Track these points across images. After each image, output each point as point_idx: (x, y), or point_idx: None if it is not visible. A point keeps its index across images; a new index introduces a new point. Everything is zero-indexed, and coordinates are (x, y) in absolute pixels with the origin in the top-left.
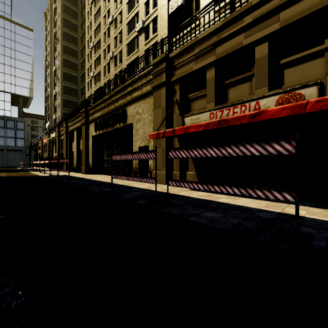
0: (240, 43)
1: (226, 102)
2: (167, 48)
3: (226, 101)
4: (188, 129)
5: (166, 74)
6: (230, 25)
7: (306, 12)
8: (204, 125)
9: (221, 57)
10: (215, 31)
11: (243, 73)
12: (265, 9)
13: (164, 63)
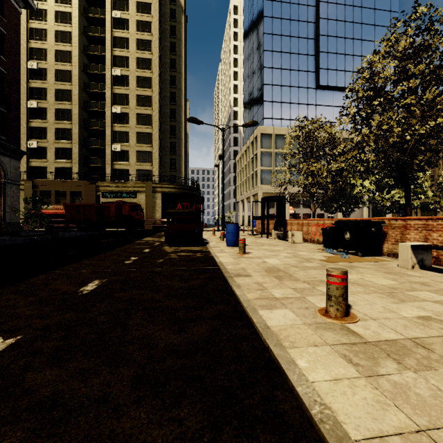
0: (63, 189)
1: (59, 203)
2: (26, 163)
3: (59, 203)
4: (46, 213)
5: (33, 187)
6: (60, 183)
7: (77, 190)
8: (51, 212)
9: (57, 190)
10: (55, 182)
11: (64, 196)
12: (69, 184)
13: (32, 183)
